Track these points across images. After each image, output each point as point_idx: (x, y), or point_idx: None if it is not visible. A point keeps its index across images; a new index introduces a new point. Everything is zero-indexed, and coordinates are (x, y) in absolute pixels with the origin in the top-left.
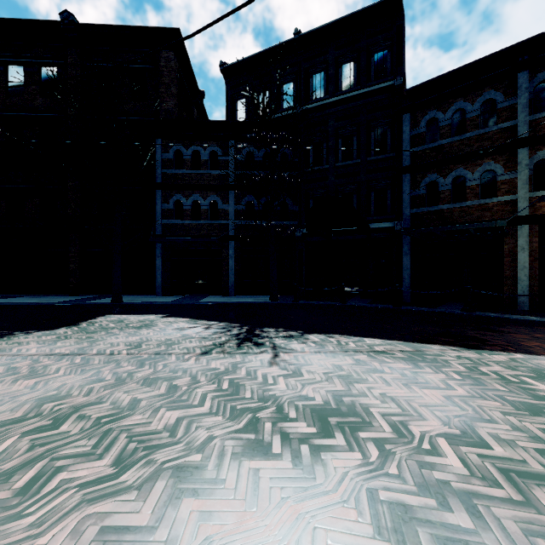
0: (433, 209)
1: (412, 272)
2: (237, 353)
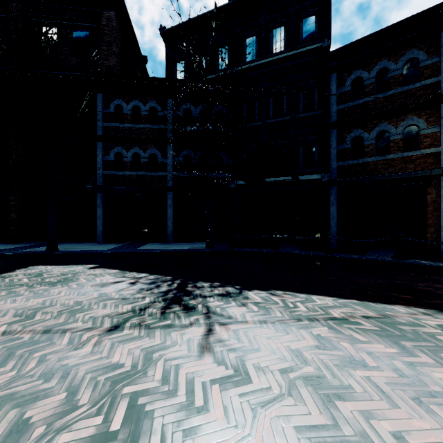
0: (359, 161)
1: (338, 220)
2: (157, 327)
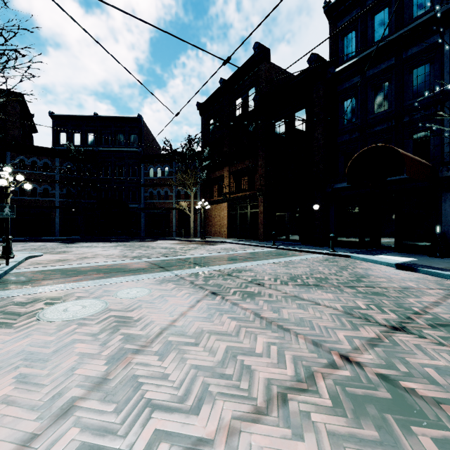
0: (151, 201)
1: (145, 225)
2: (67, 245)
